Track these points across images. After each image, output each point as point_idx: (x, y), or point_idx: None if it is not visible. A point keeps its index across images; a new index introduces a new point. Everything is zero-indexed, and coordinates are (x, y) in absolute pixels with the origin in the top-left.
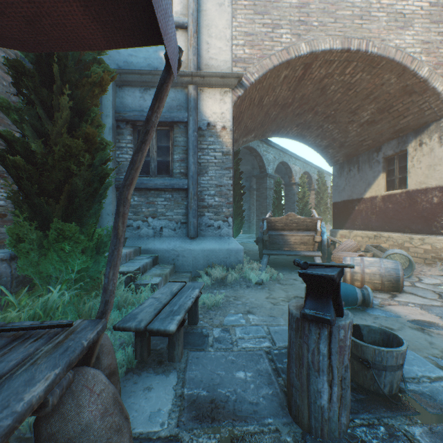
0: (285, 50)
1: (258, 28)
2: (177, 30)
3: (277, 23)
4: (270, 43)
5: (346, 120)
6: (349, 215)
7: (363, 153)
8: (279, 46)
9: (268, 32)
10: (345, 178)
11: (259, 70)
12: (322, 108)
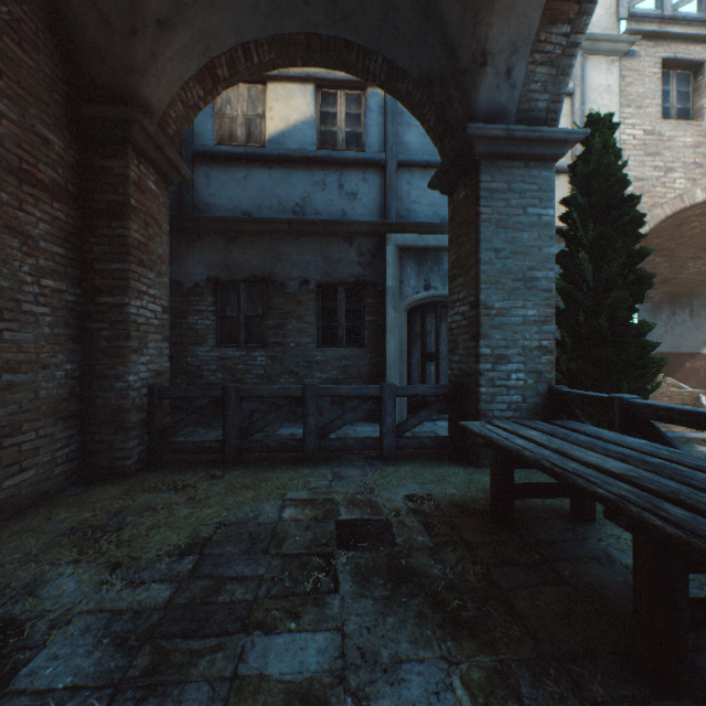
0: (678, 198)
1: (648, 171)
2: (558, 174)
3: (669, 165)
4: (662, 190)
5: (689, 255)
6: (672, 373)
7: (700, 294)
8: (672, 192)
9: (659, 176)
10: (665, 324)
11: (649, 221)
12: (661, 240)
